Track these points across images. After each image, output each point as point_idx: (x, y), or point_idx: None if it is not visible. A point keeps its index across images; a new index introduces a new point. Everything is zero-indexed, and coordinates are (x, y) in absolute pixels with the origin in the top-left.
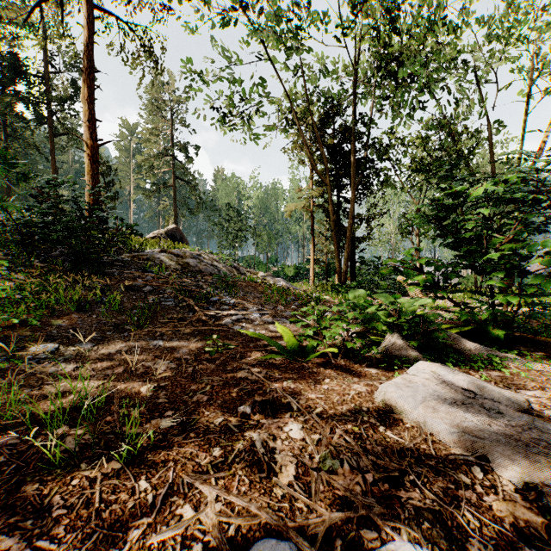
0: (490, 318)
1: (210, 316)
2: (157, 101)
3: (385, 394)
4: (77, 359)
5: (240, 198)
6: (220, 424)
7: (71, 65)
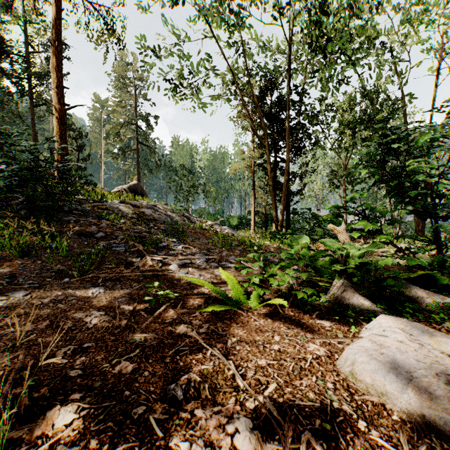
0: (438, 263)
1: (158, 261)
2: (122, 78)
3: (352, 363)
4: (2, 311)
5: (193, 160)
6: (139, 419)
7: (49, 46)
